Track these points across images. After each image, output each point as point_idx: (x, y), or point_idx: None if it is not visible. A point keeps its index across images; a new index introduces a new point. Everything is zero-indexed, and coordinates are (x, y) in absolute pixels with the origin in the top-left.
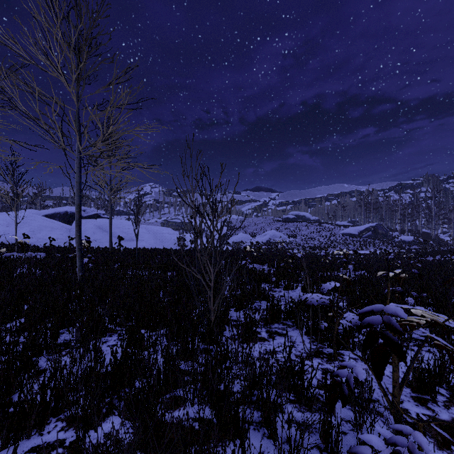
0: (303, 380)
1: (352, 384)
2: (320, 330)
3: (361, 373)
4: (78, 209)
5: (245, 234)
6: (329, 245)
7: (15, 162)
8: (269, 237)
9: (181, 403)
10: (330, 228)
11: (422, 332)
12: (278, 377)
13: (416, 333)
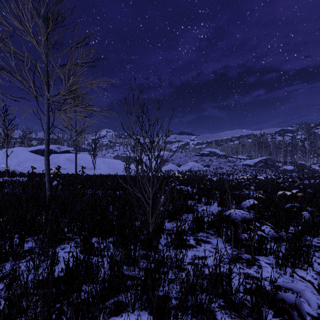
0: (231, 287)
1: (305, 314)
2: (241, 240)
3: (313, 300)
4: (47, 143)
5: (173, 165)
6: (233, 173)
7: (6, 111)
8: (190, 167)
9: (123, 309)
10: (234, 161)
11: (317, 239)
12: (208, 283)
13: (313, 240)
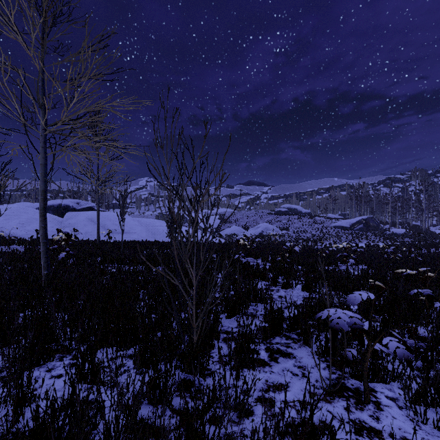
0: None
1: None
2: (347, 361)
3: None
4: (42, 196)
5: (237, 227)
6: (321, 238)
7: None
8: (261, 230)
9: None
10: (322, 221)
11: None
12: None
13: None
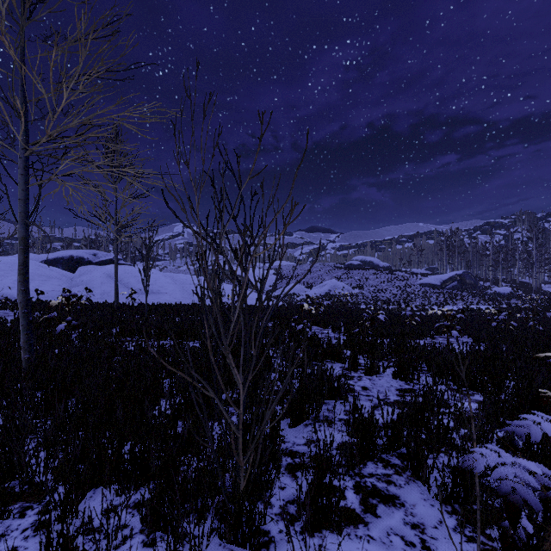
0: None
1: None
2: (516, 543)
3: None
4: (22, 246)
5: (298, 284)
6: (405, 299)
7: None
8: (328, 289)
9: None
10: (405, 277)
11: None
12: None
13: None
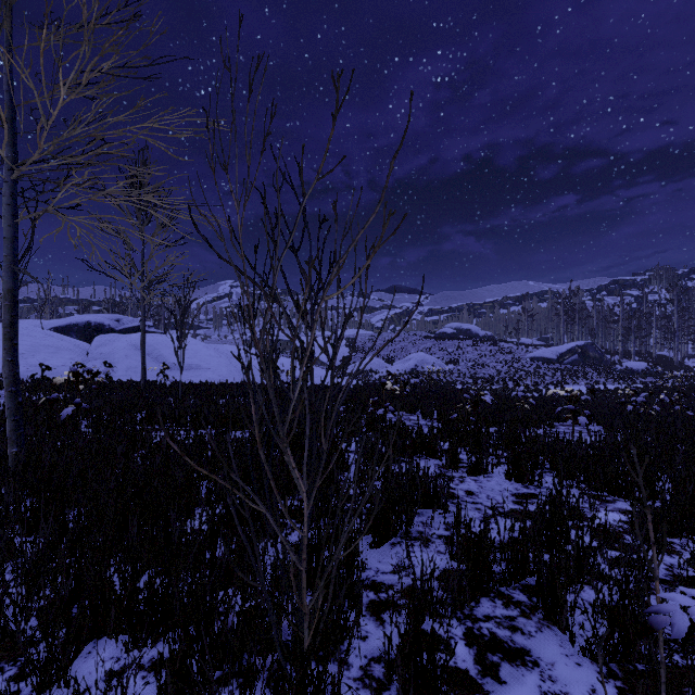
0: None
1: None
2: None
3: None
4: (8, 301)
5: (376, 358)
6: (512, 377)
7: None
8: (415, 364)
9: None
10: (512, 349)
11: None
12: None
13: None
